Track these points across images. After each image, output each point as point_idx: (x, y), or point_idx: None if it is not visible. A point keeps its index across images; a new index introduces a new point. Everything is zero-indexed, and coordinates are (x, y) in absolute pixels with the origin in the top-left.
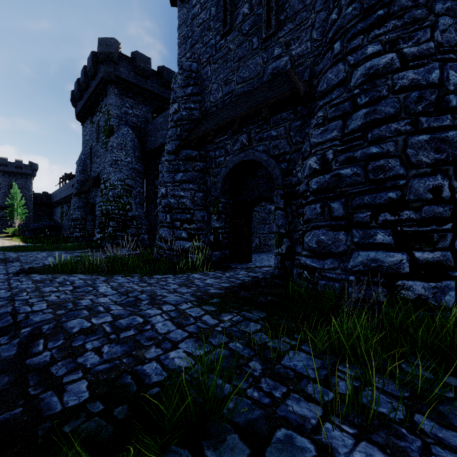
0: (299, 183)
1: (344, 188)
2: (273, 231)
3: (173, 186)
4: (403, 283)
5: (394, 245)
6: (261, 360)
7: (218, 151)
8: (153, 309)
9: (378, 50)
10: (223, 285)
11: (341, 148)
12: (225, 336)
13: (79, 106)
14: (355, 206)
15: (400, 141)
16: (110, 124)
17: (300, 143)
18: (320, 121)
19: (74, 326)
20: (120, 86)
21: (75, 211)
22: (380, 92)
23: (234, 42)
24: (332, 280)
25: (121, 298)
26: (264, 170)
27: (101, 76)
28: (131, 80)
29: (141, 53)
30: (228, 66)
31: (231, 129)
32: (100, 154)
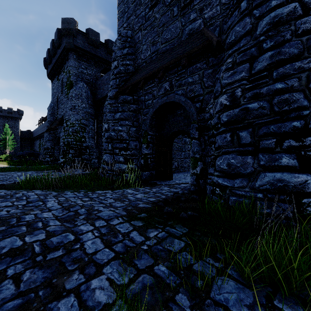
0: (211, 117)
1: (251, 120)
2: (187, 157)
3: (114, 122)
4: (308, 201)
5: (298, 167)
6: (188, 291)
7: (147, 95)
8: (87, 225)
9: (282, 1)
10: (150, 200)
11: (249, 86)
12: (150, 257)
13: (49, 68)
14: (262, 134)
15: (303, 76)
16: (70, 80)
17: (211, 87)
18: (230, 65)
19: (5, 246)
20: (77, 53)
21: (46, 143)
22: (284, 36)
23: (159, 12)
24: (241, 196)
25: (63, 213)
26: (182, 110)
27: (64, 45)
28: (85, 48)
29: (92, 30)
30: (155, 30)
31: (157, 77)
32: (63, 102)
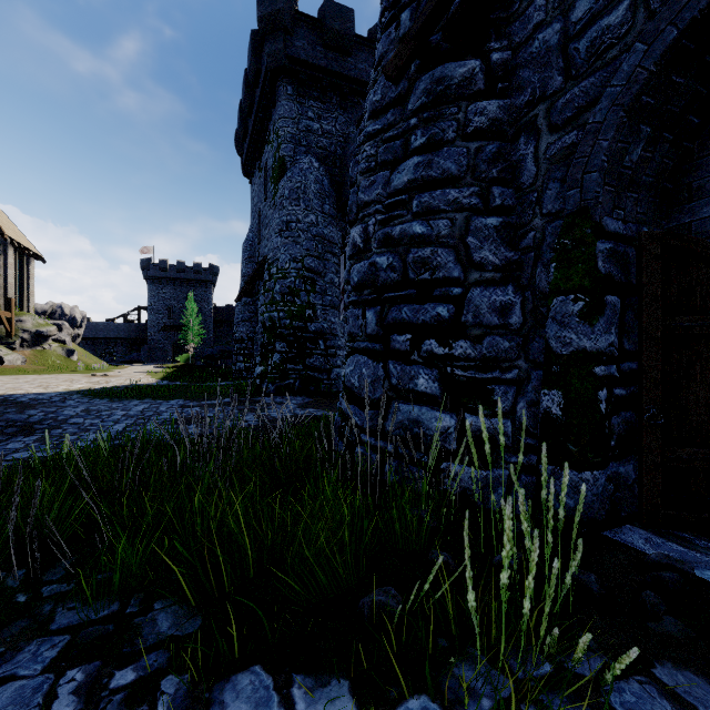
0: None
1: None
2: None
3: (388, 209)
4: None
5: None
6: None
7: None
8: None
9: None
10: None
11: None
12: None
13: (245, 149)
14: None
15: None
16: (279, 156)
17: None
18: None
19: None
20: (297, 79)
21: (239, 327)
22: None
23: None
24: None
25: None
26: None
27: (265, 66)
28: (315, 62)
29: (334, 3)
30: None
31: None
32: (268, 220)
